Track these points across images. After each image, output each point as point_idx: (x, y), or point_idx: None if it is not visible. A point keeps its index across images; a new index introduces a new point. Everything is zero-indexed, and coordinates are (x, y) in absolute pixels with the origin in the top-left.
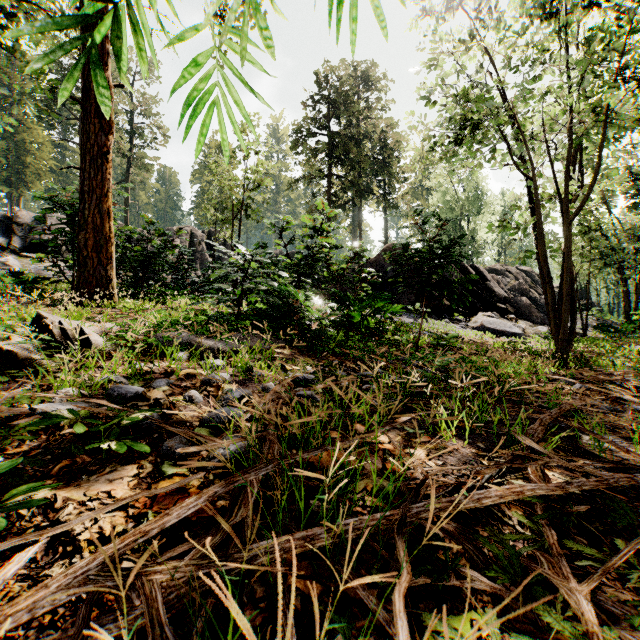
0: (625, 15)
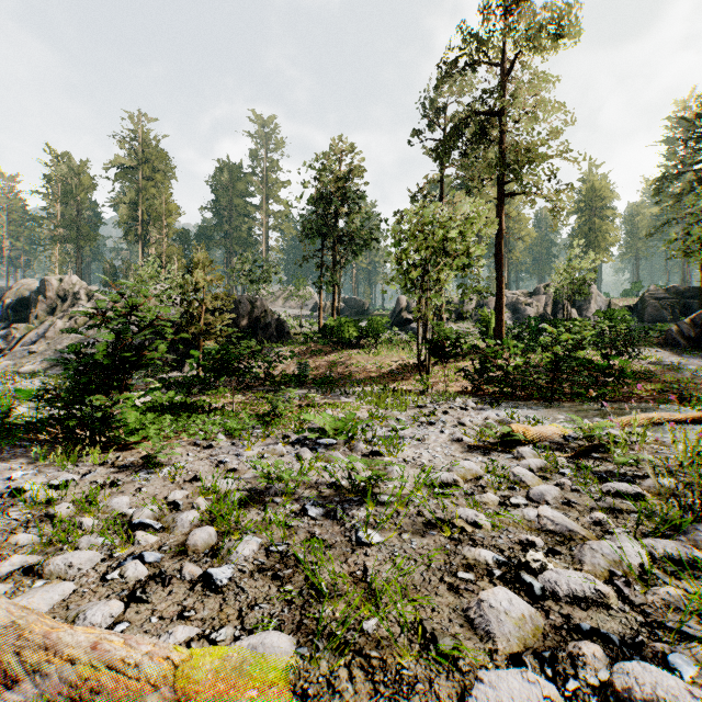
0: None
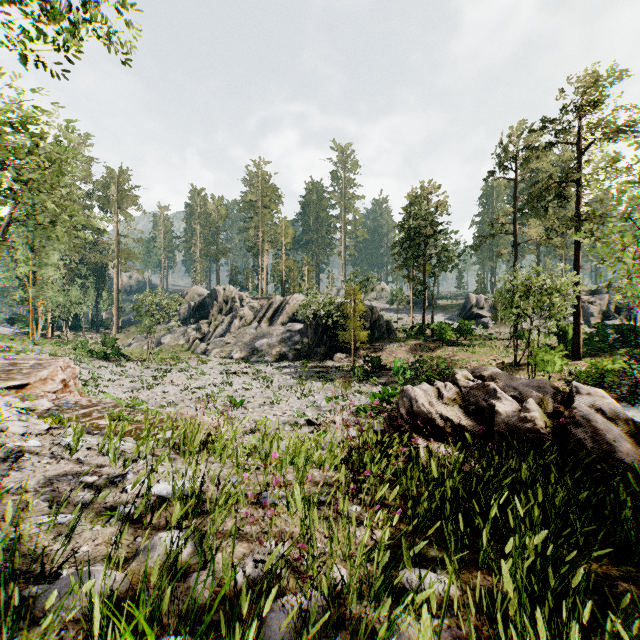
0: None
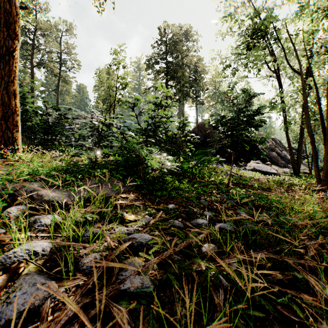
0: None
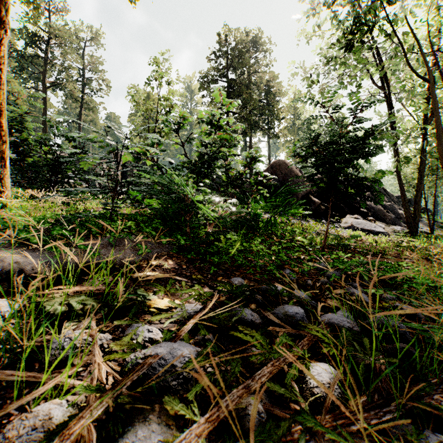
0: None
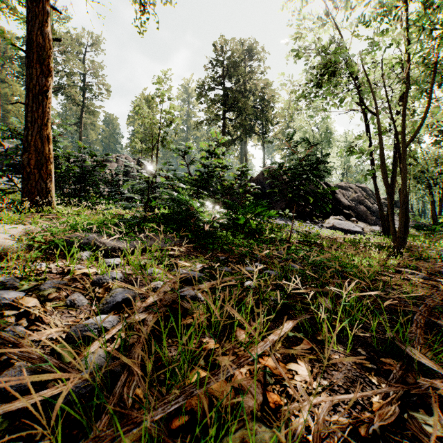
0: (437, 1)
